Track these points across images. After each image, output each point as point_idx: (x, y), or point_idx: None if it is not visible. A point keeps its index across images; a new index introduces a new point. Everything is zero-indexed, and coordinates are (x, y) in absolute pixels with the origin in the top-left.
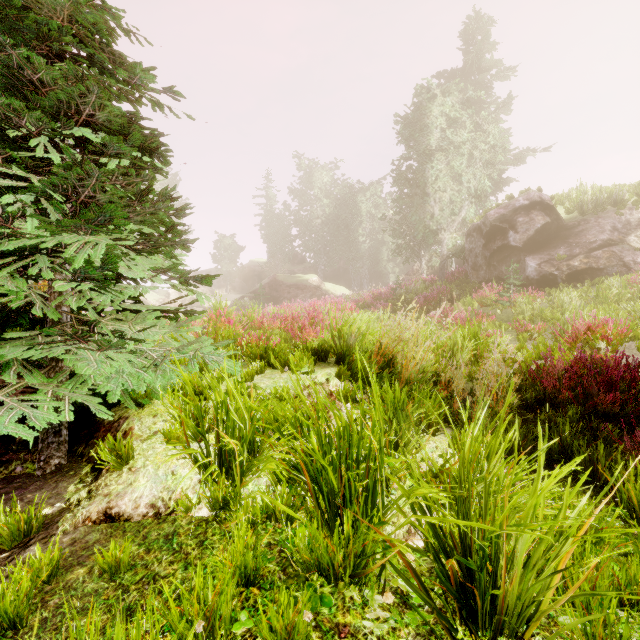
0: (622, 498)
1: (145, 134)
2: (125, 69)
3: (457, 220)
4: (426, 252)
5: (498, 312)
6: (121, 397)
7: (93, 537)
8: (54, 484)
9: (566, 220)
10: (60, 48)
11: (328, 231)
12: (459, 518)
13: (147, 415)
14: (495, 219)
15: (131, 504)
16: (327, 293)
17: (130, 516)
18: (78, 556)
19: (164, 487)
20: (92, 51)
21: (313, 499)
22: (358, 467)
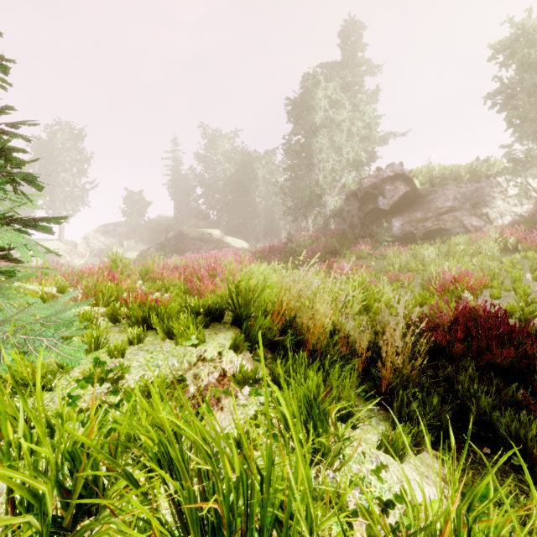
0: None
1: None
2: None
3: (337, 186)
4: (312, 212)
5: (373, 264)
6: None
7: None
8: None
9: (420, 190)
10: None
11: (229, 192)
12: None
13: None
14: (368, 186)
15: None
16: (228, 246)
17: None
18: None
19: None
20: None
21: None
22: None
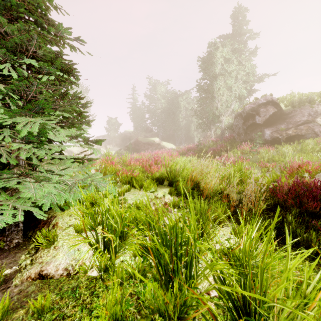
0: None
1: (66, 63)
2: (55, 28)
3: (229, 110)
4: (213, 126)
5: (251, 157)
6: (52, 205)
7: (31, 289)
8: (14, 254)
9: (285, 110)
10: (18, 15)
11: (164, 116)
12: (241, 283)
13: (66, 215)
14: (249, 110)
15: (54, 268)
16: (163, 147)
17: (53, 275)
18: (21, 301)
19: (73, 258)
20: (36, 17)
21: (156, 268)
22: (181, 249)
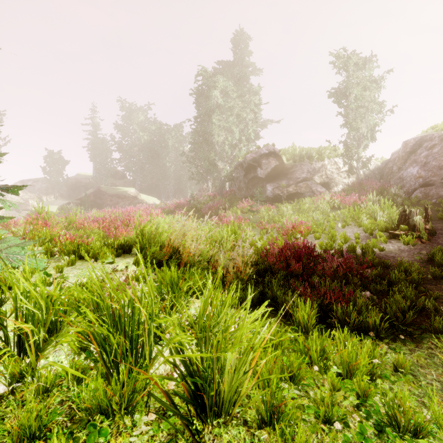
0: (296, 321)
1: None
2: None
3: (229, 158)
4: (211, 177)
5: (251, 217)
6: None
7: None
8: None
9: (286, 164)
10: None
11: (143, 156)
12: (200, 351)
13: None
14: (250, 160)
15: None
16: (142, 202)
17: None
18: None
19: None
20: None
21: (100, 358)
22: (139, 328)
